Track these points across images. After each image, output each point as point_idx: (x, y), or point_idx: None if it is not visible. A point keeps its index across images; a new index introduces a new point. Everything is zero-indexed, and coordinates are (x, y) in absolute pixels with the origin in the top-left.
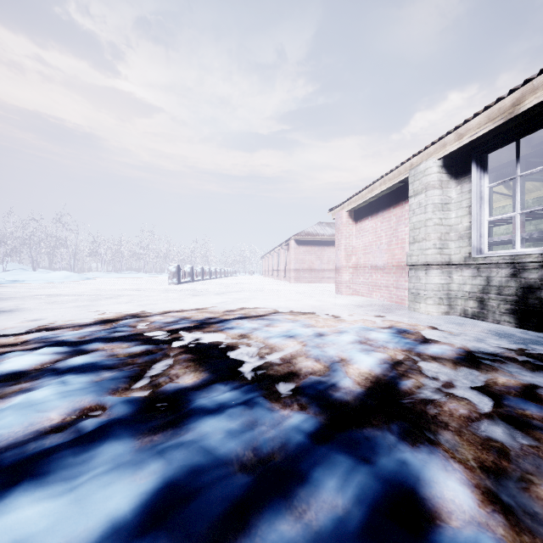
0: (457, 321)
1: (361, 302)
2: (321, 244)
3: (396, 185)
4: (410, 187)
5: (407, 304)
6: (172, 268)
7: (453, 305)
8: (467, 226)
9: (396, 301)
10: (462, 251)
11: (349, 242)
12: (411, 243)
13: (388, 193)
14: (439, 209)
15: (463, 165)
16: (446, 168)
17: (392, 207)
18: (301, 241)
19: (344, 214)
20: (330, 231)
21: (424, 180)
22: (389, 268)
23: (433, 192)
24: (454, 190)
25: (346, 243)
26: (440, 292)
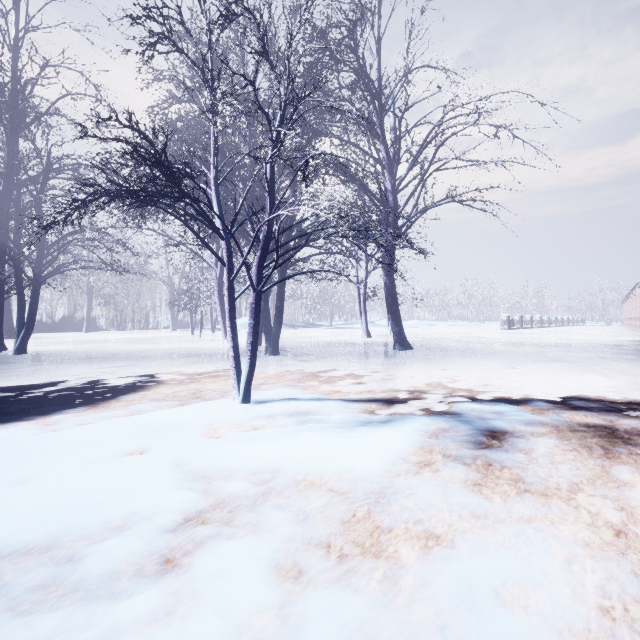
0: None
1: None
2: None
3: None
4: None
5: None
6: (503, 317)
7: None
8: None
9: None
10: None
11: None
12: None
13: None
14: None
15: None
16: None
17: None
18: None
19: None
20: None
21: None
22: None
23: None
24: None
25: None
26: None
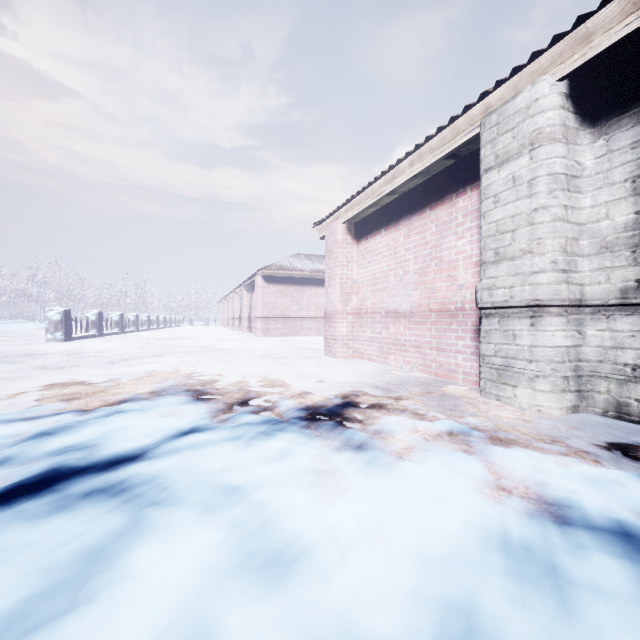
0: (632, 438)
1: (376, 375)
2: (299, 283)
3: (441, 164)
4: (486, 149)
5: (463, 379)
6: (54, 314)
7: (586, 392)
8: (626, 223)
9: (438, 373)
10: (616, 276)
11: (347, 272)
12: (491, 264)
13: (420, 183)
14: (562, 185)
15: (615, 90)
16: (574, 101)
17: (429, 207)
18: (272, 277)
19: (339, 227)
20: (311, 265)
21: (528, 126)
22: (421, 314)
23: (552, 148)
24: (588, 149)
25: (343, 275)
26: (565, 364)
